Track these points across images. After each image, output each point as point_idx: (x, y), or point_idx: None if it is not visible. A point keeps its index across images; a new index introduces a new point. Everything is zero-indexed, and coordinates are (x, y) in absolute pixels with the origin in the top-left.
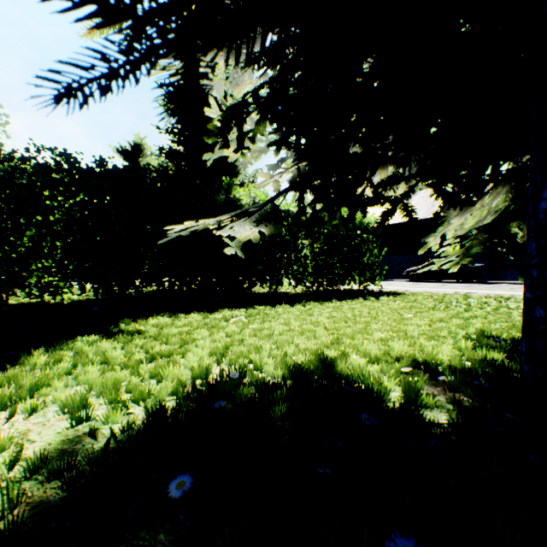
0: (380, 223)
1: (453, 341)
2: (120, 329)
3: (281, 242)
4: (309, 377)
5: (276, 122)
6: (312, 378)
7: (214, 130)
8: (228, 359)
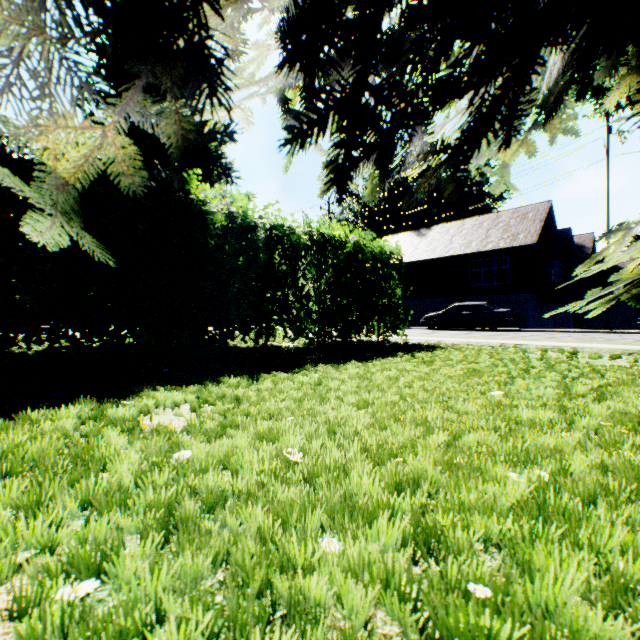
0: None
1: None
2: None
3: (273, 272)
4: None
5: None
6: None
7: None
8: None
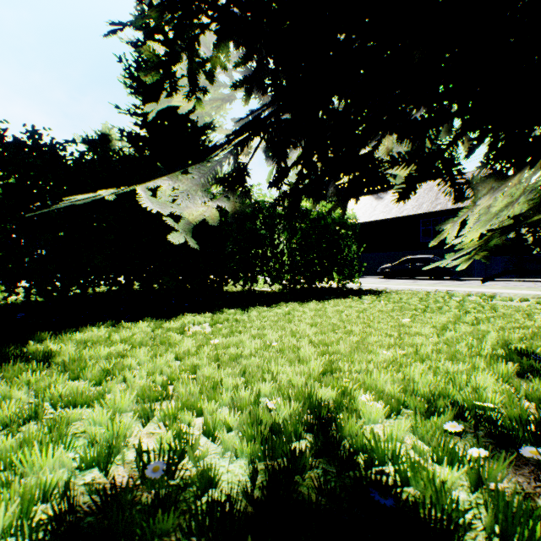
0: (402, 194)
1: (485, 363)
2: (18, 352)
3: (256, 236)
4: (299, 461)
5: (244, 46)
6: (304, 462)
7: (152, 59)
8: (163, 412)
